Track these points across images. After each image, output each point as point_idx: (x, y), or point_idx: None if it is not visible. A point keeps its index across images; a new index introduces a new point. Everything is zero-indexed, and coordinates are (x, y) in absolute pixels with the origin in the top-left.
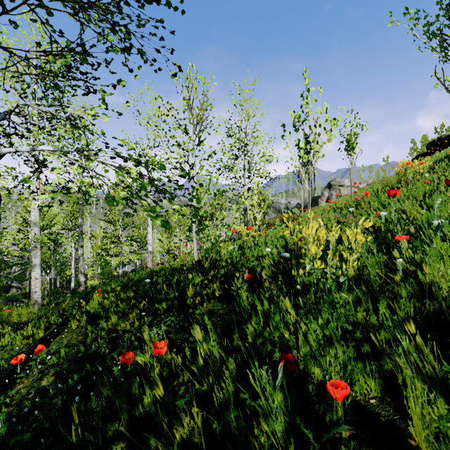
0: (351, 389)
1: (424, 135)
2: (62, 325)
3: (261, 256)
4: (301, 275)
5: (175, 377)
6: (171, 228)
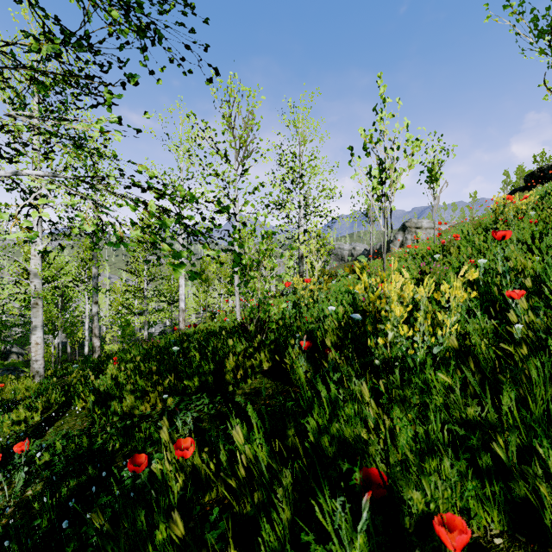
0: (462, 518)
1: (520, 165)
2: (65, 406)
3: (323, 317)
4: (381, 345)
5: (206, 492)
6: (208, 279)
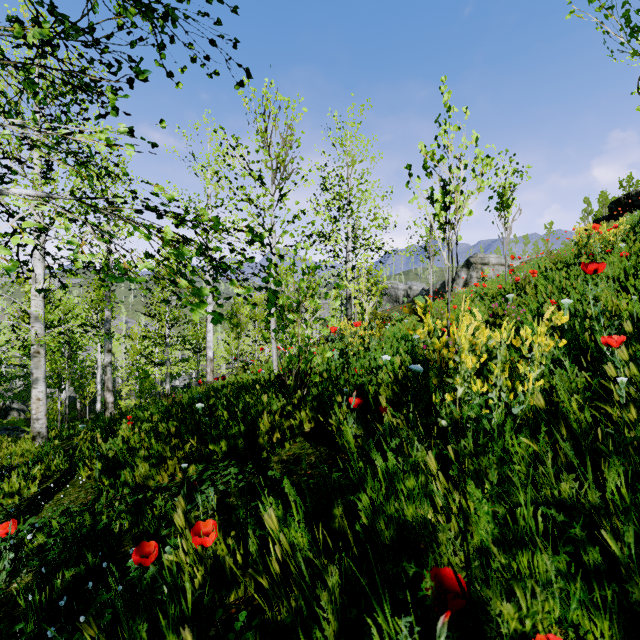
0: (560, 631)
1: (602, 192)
2: (68, 474)
3: (375, 368)
4: (449, 403)
5: (231, 589)
6: (240, 324)
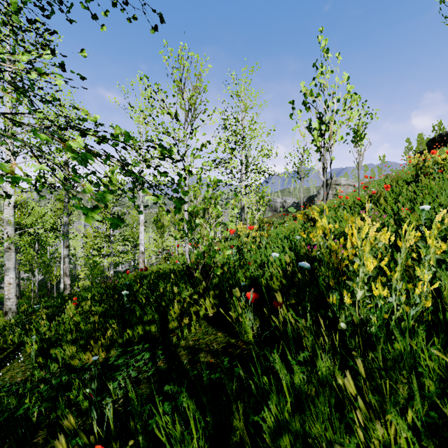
0: None
1: (419, 134)
2: (19, 347)
3: (266, 263)
4: (349, 307)
5: None
6: (163, 227)
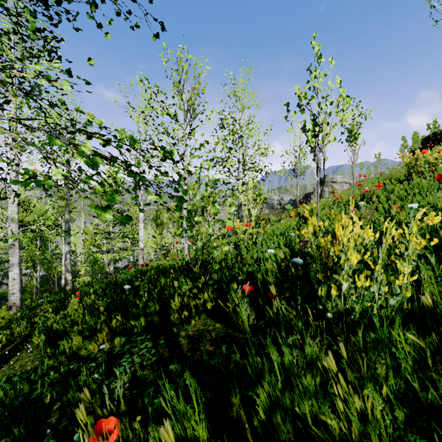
0: None
1: (415, 132)
2: (26, 339)
3: (262, 259)
4: (336, 297)
5: None
6: (162, 224)
